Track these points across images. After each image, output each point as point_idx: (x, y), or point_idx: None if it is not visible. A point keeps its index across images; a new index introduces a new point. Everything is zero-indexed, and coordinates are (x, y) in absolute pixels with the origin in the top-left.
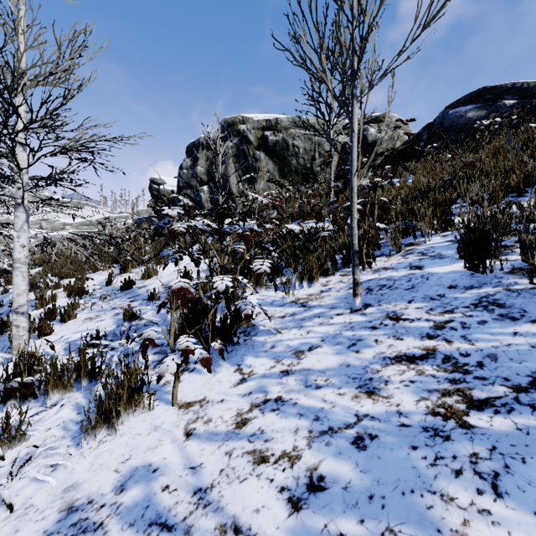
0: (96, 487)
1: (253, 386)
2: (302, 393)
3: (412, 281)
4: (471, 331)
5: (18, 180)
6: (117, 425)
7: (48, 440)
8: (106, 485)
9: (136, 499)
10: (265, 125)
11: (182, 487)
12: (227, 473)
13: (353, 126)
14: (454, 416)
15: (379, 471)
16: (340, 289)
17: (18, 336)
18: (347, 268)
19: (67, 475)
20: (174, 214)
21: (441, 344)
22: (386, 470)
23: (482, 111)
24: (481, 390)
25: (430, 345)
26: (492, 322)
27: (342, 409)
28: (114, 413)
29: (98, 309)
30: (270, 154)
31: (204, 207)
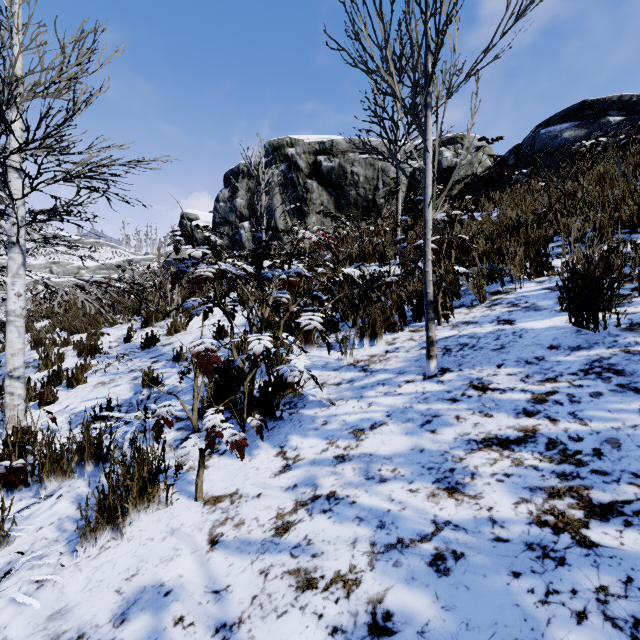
0: (90, 614)
1: (299, 476)
2: (362, 487)
3: (501, 340)
4: (582, 406)
5: (12, 214)
6: (124, 527)
7: (37, 545)
8: (103, 612)
9: (139, 636)
10: (317, 148)
11: (201, 620)
12: (261, 602)
13: (427, 143)
14: (568, 528)
15: (468, 609)
16: (410, 349)
17: (13, 405)
18: (418, 322)
19: (55, 595)
20: (198, 255)
21: (543, 424)
22: (478, 607)
23: (582, 130)
24: (603, 490)
25: (529, 424)
26: (609, 395)
27: (414, 513)
28: (119, 511)
29: (113, 371)
30: (323, 183)
31: (245, 247)
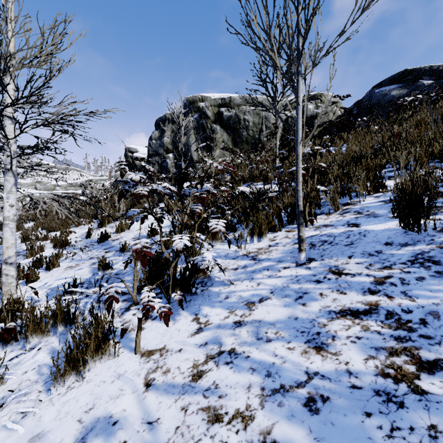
0: (60, 438)
1: (208, 336)
2: (254, 345)
3: (351, 238)
4: (411, 287)
5: (7, 149)
6: (84, 373)
7: (22, 384)
8: (69, 436)
9: None
10: (220, 102)
11: None
12: (182, 432)
13: (299, 99)
14: (405, 379)
15: (334, 440)
16: (286, 244)
17: (8, 283)
18: (291, 225)
19: (35, 423)
20: (137, 179)
21: (383, 299)
22: (341, 439)
23: (404, 90)
24: (429, 350)
25: (373, 300)
26: (429, 279)
27: (292, 366)
28: (81, 362)
29: (78, 259)
30: (224, 127)
31: (170, 171)
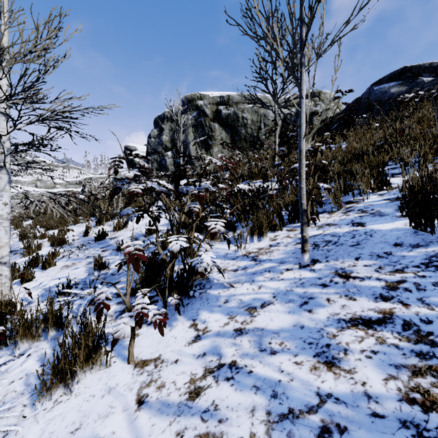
0: None
1: (207, 346)
2: (257, 358)
3: (356, 238)
4: (428, 293)
5: (0, 146)
6: (72, 385)
7: (7, 396)
8: None
9: None
10: (219, 100)
11: None
12: None
13: (302, 92)
14: (435, 407)
15: None
16: (288, 244)
17: (1, 283)
18: (292, 223)
19: None
20: (130, 176)
21: (398, 307)
22: None
23: (404, 87)
24: None
25: (386, 308)
26: None
27: (301, 385)
28: (69, 374)
29: (75, 257)
30: (223, 125)
31: (169, 169)
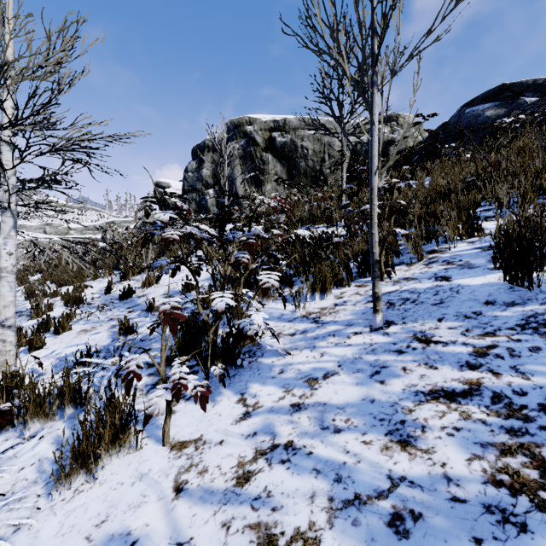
0: None
1: (258, 424)
2: (318, 438)
3: (440, 295)
4: (523, 360)
5: (4, 182)
6: (96, 471)
7: (17, 485)
8: None
9: None
10: (272, 126)
11: None
12: None
13: (373, 117)
14: (525, 490)
15: None
16: (356, 302)
17: (5, 351)
18: (363, 278)
19: (30, 540)
20: (166, 219)
21: (487, 377)
22: None
23: (501, 110)
24: None
25: (473, 377)
26: None
27: (370, 467)
28: (92, 457)
29: (94, 320)
30: (277, 156)
31: (210, 211)
